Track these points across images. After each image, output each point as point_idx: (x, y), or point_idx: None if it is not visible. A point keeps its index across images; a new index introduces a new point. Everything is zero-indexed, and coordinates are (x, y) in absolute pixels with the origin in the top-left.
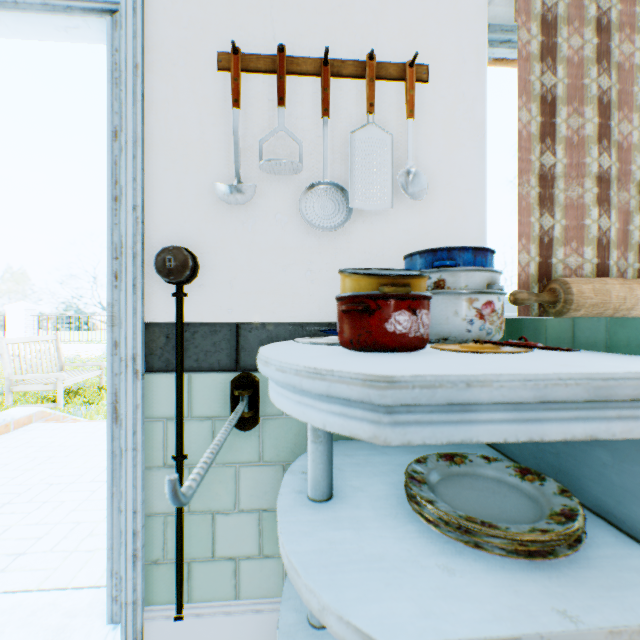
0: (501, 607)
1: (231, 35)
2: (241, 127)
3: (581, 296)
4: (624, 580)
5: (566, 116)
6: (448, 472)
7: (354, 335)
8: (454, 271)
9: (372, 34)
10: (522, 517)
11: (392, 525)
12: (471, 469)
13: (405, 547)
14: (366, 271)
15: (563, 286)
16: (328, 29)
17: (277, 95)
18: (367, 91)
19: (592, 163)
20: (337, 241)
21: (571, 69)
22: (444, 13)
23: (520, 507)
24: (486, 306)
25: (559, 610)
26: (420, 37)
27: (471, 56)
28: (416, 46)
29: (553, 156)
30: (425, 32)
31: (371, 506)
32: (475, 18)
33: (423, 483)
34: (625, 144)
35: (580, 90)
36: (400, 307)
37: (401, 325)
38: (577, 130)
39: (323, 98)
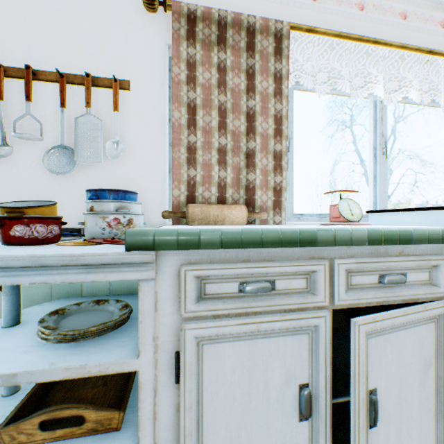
0: (27, 363)
1: (1, 55)
2: (8, 111)
3: (194, 214)
4: (108, 349)
5: (203, 115)
6: (91, 309)
7: (0, 237)
8: (98, 202)
9: (95, 60)
10: (89, 326)
11: (30, 335)
12: (105, 307)
13: (20, 344)
14: (38, 202)
15: (187, 209)
16: (67, 56)
17: (25, 94)
18: (86, 95)
19: (216, 142)
20: (73, 180)
21: (205, 90)
22: (141, 51)
23: (97, 322)
24: (114, 220)
25: (53, 362)
26: (126, 64)
27: (157, 77)
28: (123, 69)
29: (196, 137)
30: (129, 61)
31: (33, 328)
32: (160, 56)
33: (60, 314)
34: (237, 132)
35: (210, 102)
36: (18, 223)
37: (19, 232)
38: (209, 123)
39: (61, 96)
